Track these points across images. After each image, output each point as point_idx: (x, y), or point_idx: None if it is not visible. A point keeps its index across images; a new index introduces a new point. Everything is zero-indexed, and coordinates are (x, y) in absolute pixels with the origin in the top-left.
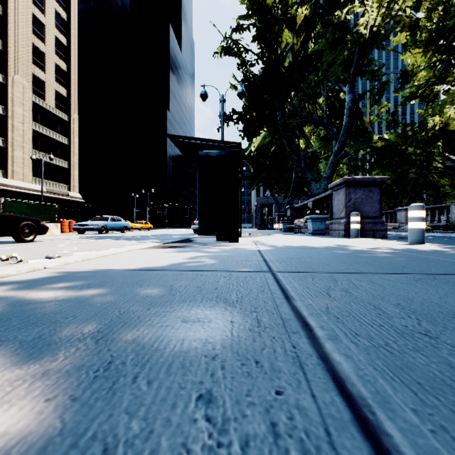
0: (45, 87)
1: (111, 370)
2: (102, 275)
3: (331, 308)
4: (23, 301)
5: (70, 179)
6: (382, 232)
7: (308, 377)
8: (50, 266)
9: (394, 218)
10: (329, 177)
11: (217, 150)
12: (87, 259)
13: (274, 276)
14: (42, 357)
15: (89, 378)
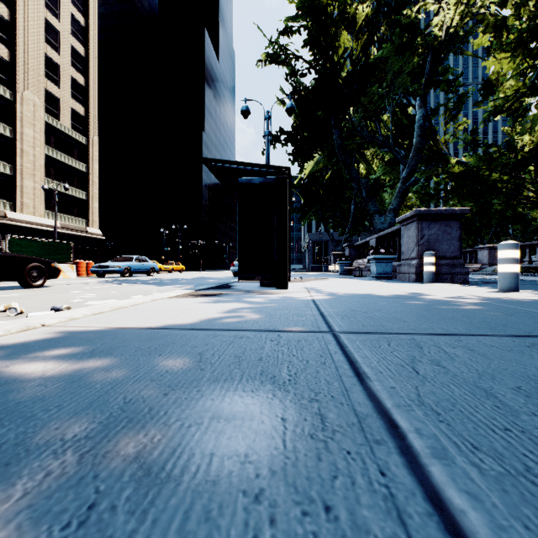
0: (60, 105)
1: (89, 523)
2: (113, 336)
3: (424, 395)
4: None
5: (89, 212)
6: (462, 276)
7: None
8: (49, 323)
9: (474, 258)
10: (396, 209)
11: (261, 176)
12: (98, 313)
13: (337, 339)
14: None
15: None
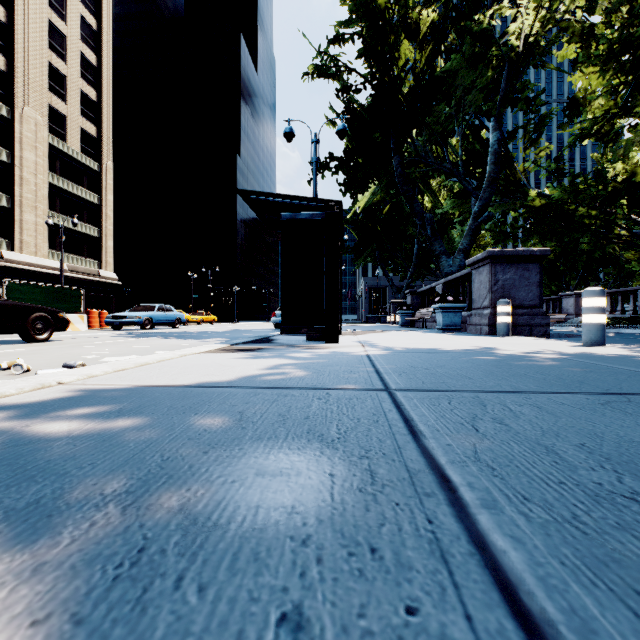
0: (67, 124)
1: (142, 563)
2: (141, 395)
3: (481, 452)
4: (20, 437)
5: (102, 252)
6: (542, 328)
7: (456, 580)
8: (66, 381)
9: (558, 307)
10: (466, 249)
11: (307, 211)
12: (120, 370)
13: (392, 396)
14: (35, 540)
15: (106, 580)
